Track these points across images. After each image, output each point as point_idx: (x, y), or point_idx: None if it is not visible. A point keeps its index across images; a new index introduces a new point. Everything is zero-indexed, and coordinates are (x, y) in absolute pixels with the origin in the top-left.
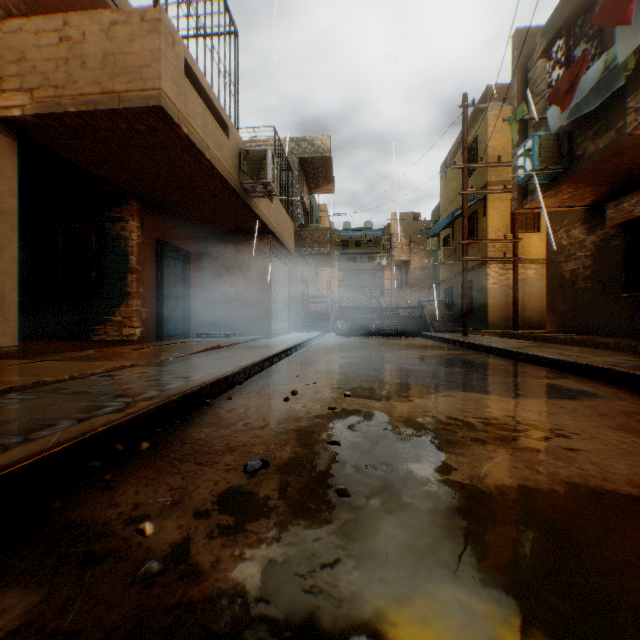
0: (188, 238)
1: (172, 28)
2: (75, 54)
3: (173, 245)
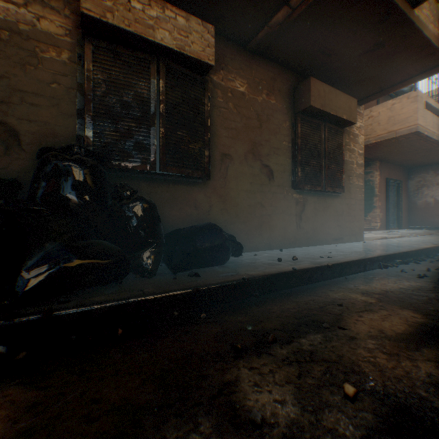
0: (398, 173)
1: (420, 93)
2: (374, 121)
3: (392, 179)
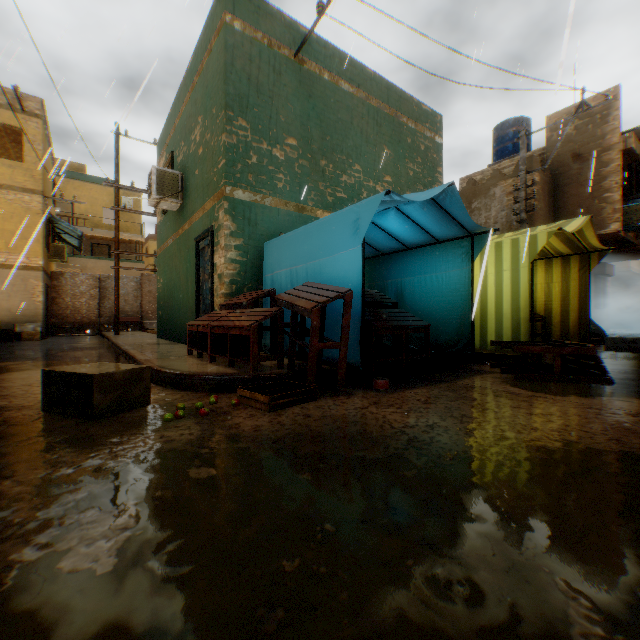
0: None
1: None
2: None
3: None
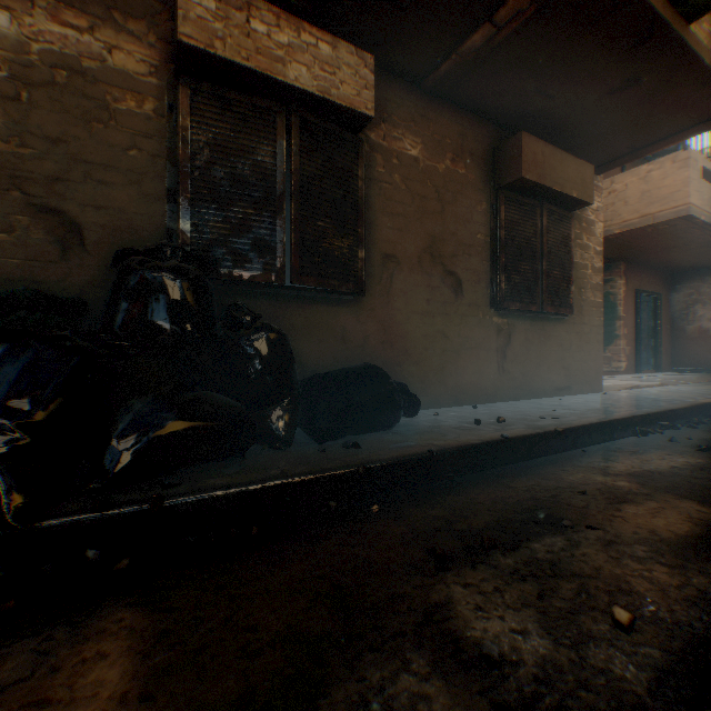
0: (656, 281)
1: (693, 154)
2: (617, 198)
3: (646, 291)
